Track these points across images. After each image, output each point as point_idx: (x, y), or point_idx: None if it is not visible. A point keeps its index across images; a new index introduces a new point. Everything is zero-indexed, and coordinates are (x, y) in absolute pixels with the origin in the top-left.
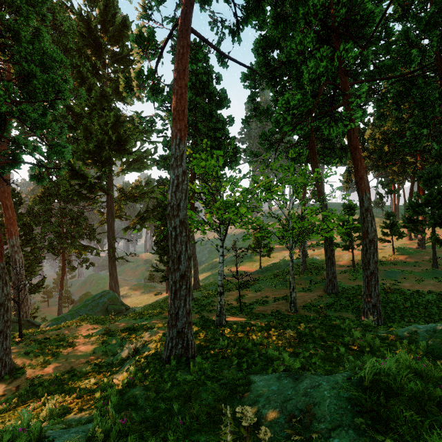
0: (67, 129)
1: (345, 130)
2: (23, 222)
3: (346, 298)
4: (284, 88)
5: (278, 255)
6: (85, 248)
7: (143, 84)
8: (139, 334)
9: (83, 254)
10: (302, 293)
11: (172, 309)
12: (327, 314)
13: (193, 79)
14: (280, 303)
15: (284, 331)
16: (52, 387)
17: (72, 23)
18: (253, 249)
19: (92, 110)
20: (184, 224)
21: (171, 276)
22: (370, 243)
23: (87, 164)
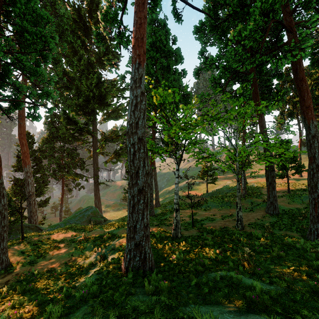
0: (64, 89)
1: (295, 60)
2: (35, 156)
3: (287, 218)
4: (230, 40)
5: (221, 183)
6: (77, 175)
7: (119, 56)
8: (108, 242)
9: (77, 180)
10: (245, 213)
11: (130, 222)
12: (272, 232)
13: (154, 38)
14: (226, 220)
15: (236, 247)
16: (28, 287)
17: (67, 11)
18: (201, 178)
19: (82, 74)
20: (142, 141)
21: (130, 191)
22: (317, 167)
23: (78, 115)
